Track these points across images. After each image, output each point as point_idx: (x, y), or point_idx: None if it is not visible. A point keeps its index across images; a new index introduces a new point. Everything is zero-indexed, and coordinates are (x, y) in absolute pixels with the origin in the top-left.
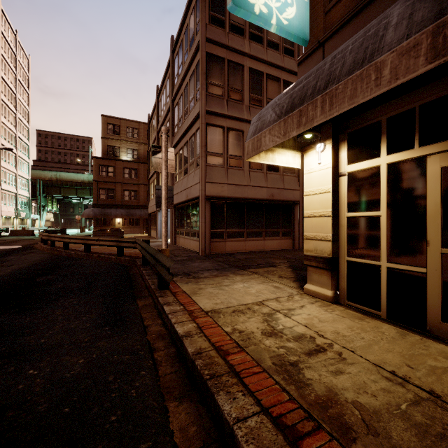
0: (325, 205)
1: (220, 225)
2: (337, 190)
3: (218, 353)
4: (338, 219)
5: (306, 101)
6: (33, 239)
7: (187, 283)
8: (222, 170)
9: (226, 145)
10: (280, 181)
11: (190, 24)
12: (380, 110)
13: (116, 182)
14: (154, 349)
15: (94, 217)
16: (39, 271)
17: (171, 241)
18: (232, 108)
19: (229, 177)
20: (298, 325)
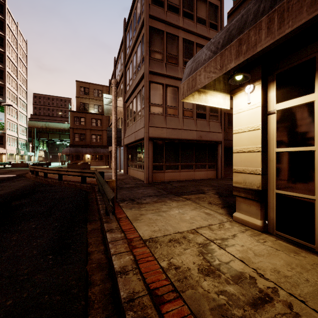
0: (254, 141)
1: (160, 159)
2: (266, 127)
3: (152, 300)
4: (267, 154)
5: (247, 28)
6: (27, 169)
7: (131, 209)
8: (162, 117)
9: (165, 98)
10: (206, 126)
11: (138, 7)
12: (314, 46)
13: (86, 129)
14: (90, 283)
15: (70, 154)
16: (18, 195)
17: (124, 172)
18: (170, 69)
19: (167, 122)
20: (234, 259)
